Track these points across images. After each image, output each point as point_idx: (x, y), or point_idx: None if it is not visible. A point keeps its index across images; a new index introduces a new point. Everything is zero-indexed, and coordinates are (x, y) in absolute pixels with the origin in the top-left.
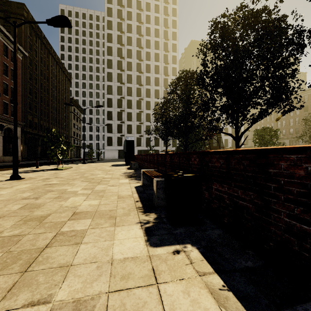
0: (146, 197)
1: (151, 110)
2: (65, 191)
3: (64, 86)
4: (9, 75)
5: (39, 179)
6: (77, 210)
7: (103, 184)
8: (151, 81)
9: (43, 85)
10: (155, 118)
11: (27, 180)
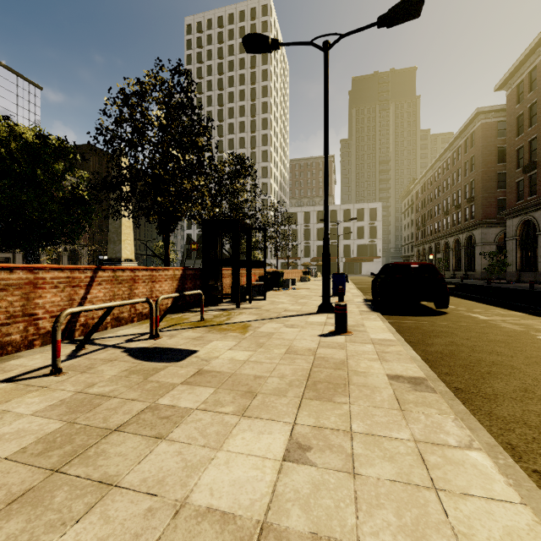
0: None
1: None
2: None
3: None
4: None
5: None
6: None
7: None
8: None
9: None
10: None
11: None
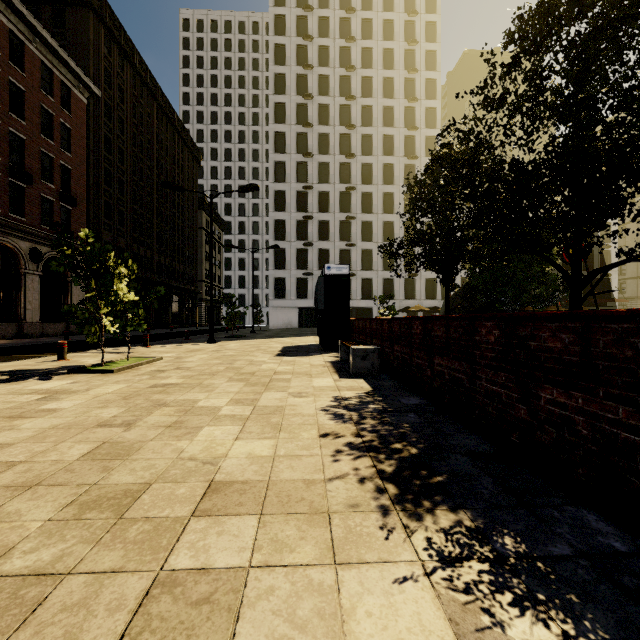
0: None
1: (375, 214)
2: None
3: (185, 171)
4: (57, 137)
5: None
6: None
7: None
8: (375, 146)
9: (138, 167)
10: (384, 232)
11: None
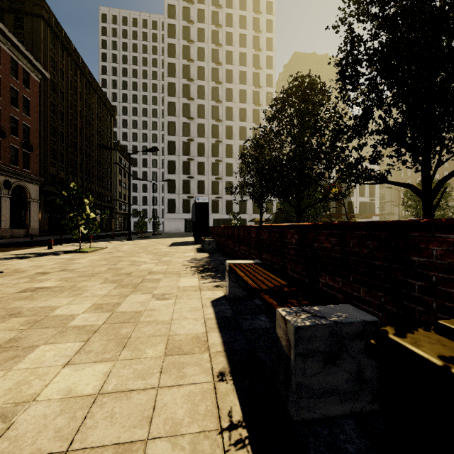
0: (244, 348)
1: (234, 158)
2: (45, 317)
3: (105, 124)
4: (21, 106)
5: (29, 273)
6: (1, 440)
7: (143, 292)
8: (234, 115)
9: (73, 123)
10: (240, 170)
11: (4, 276)
